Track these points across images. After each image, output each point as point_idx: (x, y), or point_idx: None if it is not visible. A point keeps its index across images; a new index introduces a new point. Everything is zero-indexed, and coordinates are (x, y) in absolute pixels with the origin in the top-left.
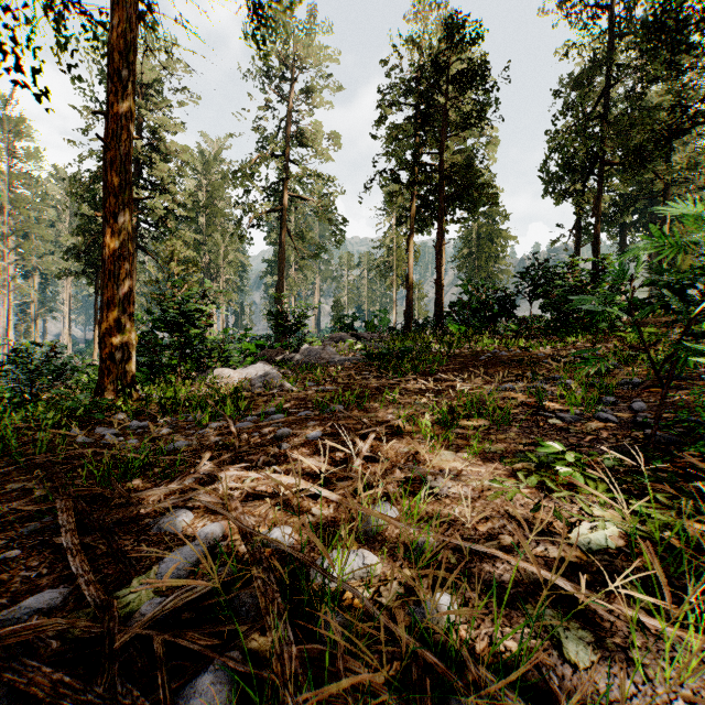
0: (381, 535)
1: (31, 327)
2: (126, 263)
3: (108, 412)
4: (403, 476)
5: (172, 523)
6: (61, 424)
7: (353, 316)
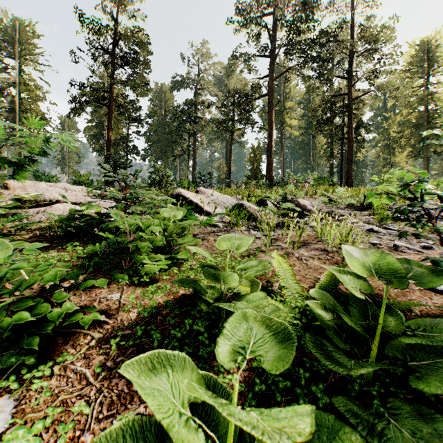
0: None
1: None
2: None
3: None
4: None
5: None
6: None
7: None
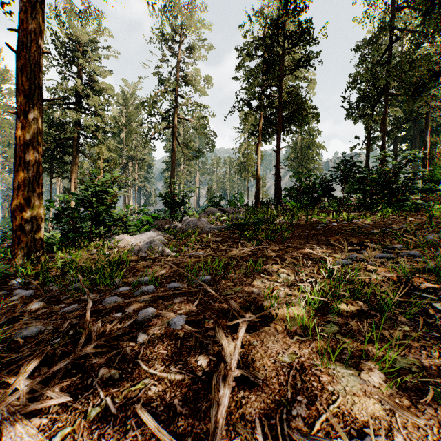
0: None
1: None
2: (35, 152)
3: (13, 275)
4: None
5: None
6: None
7: (220, 197)
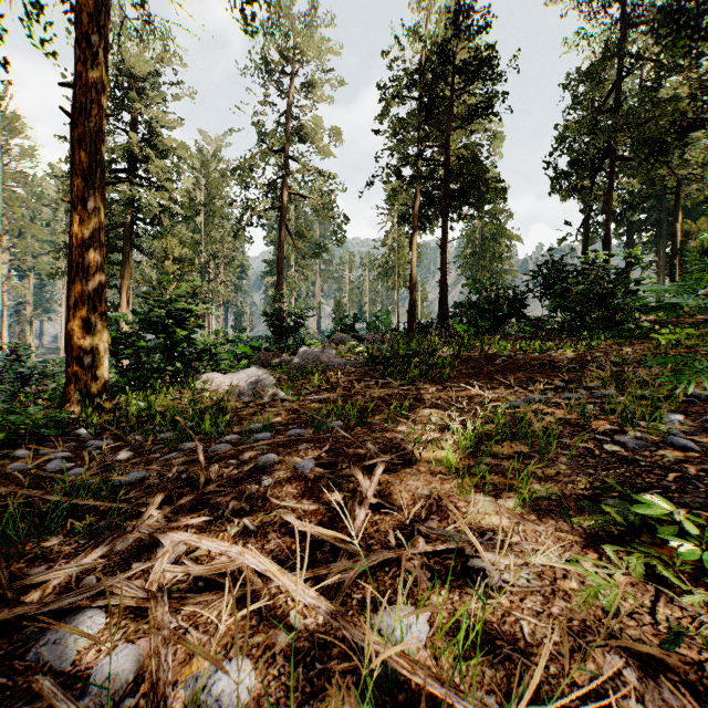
0: (404, 689)
1: (26, 329)
2: (96, 255)
3: (72, 426)
4: (430, 550)
5: (60, 644)
6: (5, 443)
7: (354, 317)
